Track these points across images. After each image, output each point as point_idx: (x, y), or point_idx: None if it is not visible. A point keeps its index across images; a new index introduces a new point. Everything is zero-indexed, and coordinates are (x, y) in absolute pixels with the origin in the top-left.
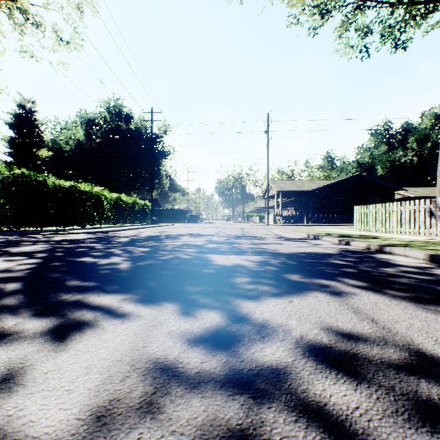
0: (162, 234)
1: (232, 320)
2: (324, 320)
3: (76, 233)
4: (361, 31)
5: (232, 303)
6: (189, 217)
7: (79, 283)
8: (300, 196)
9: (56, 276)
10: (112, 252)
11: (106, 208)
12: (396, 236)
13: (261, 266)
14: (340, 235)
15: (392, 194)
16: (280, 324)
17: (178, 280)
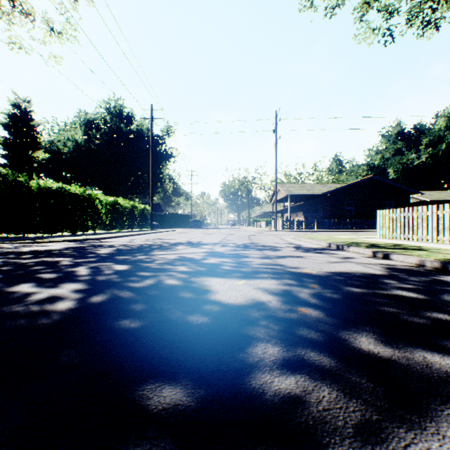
0: (157, 242)
1: None
2: None
3: (57, 241)
4: (385, 10)
5: None
6: (192, 222)
7: None
8: (310, 200)
9: None
10: (72, 273)
11: (100, 213)
12: (437, 245)
13: (290, 305)
14: (369, 244)
15: (407, 198)
16: None
17: (135, 356)
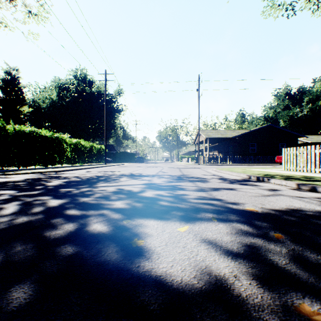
0: (106, 174)
1: None
2: None
3: (24, 173)
4: None
5: None
6: (136, 158)
7: None
8: (223, 142)
9: None
10: None
11: (66, 151)
12: None
13: (277, 293)
14: (285, 177)
15: (296, 140)
16: None
17: None
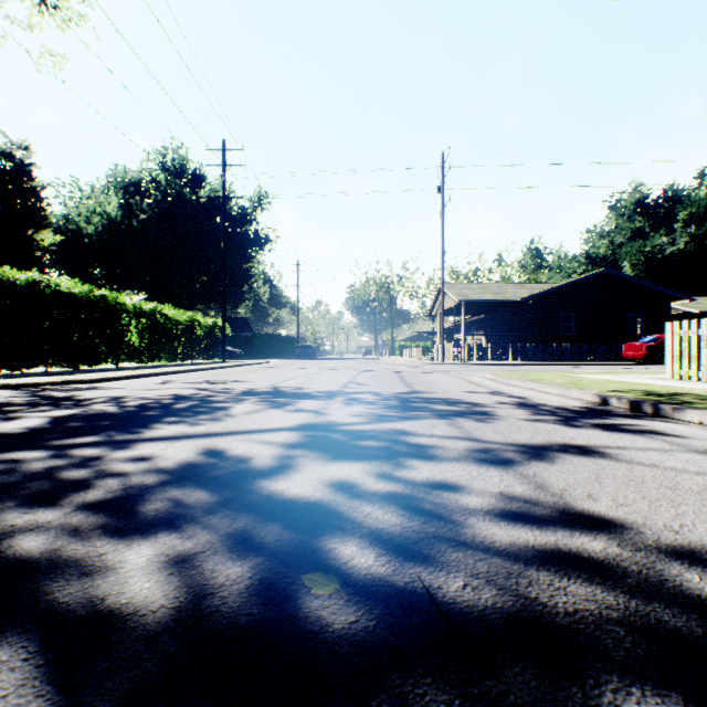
0: (206, 389)
1: None
2: None
3: None
4: None
5: None
6: (299, 349)
7: None
8: (496, 312)
9: None
10: None
11: (127, 331)
12: None
13: None
14: None
15: (666, 307)
16: None
17: None
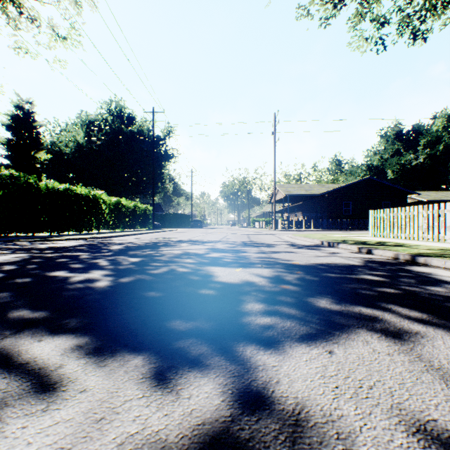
0: (162, 240)
1: (241, 402)
2: (403, 401)
3: (68, 239)
4: (377, 21)
5: (241, 357)
6: (193, 222)
7: (26, 314)
8: (308, 201)
9: (3, 301)
10: (96, 264)
11: (104, 213)
12: (420, 243)
13: (275, 284)
14: (358, 242)
15: (404, 198)
16: (329, 417)
17: (165, 309)
